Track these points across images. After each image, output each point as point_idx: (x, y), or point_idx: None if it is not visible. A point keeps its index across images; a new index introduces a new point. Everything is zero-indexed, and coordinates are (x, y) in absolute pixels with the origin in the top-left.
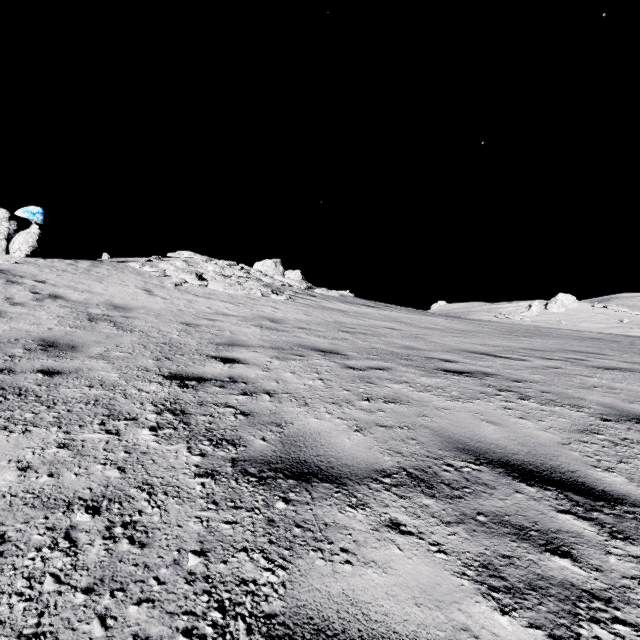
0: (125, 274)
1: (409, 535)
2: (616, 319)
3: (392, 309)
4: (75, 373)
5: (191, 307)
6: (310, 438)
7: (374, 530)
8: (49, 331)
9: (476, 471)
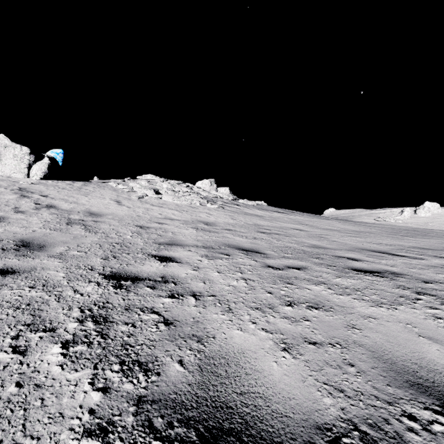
0: (105, 190)
1: None
2: None
3: (297, 214)
4: (27, 272)
5: (147, 213)
6: (233, 361)
7: None
8: (32, 233)
9: None
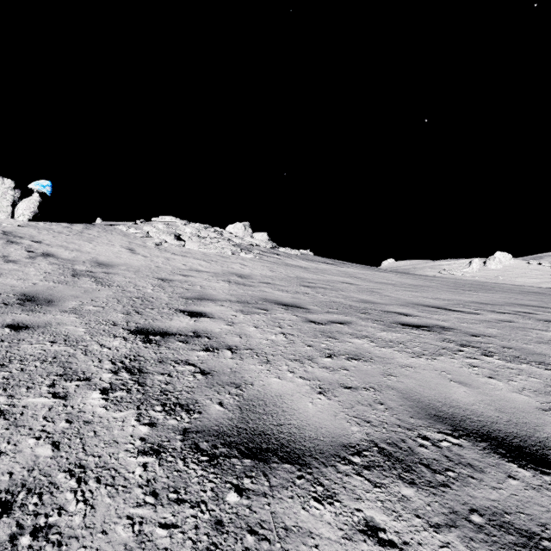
0: (113, 235)
1: (391, 547)
2: (549, 275)
3: (348, 266)
4: (43, 328)
5: (168, 264)
6: (270, 402)
7: (346, 538)
8: (33, 286)
9: (456, 446)
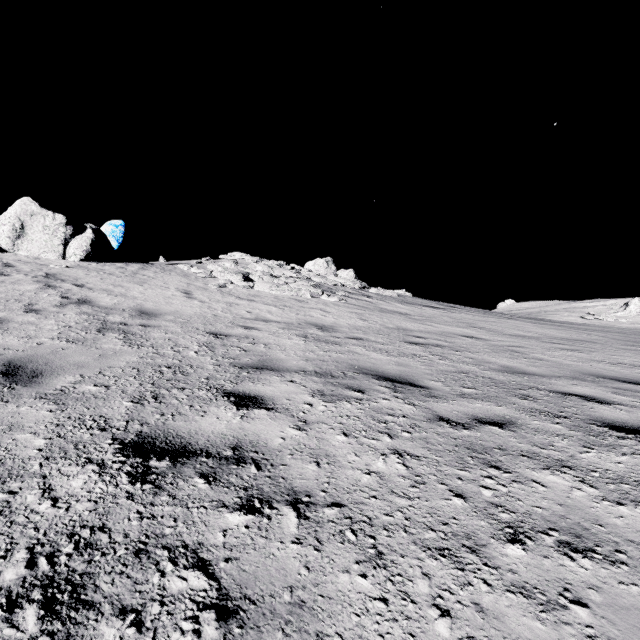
0: (171, 276)
1: None
2: None
3: (460, 310)
4: None
5: (229, 311)
6: None
7: None
8: (34, 347)
9: None
